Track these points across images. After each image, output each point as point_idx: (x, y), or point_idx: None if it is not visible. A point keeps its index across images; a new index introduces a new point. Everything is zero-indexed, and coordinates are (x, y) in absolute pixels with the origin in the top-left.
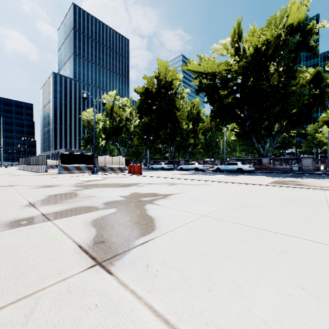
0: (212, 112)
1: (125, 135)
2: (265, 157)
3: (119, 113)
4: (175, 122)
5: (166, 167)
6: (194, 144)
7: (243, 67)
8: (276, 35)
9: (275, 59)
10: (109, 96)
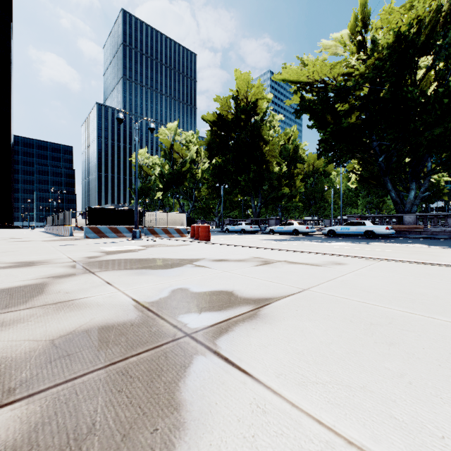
0: (321, 142)
1: (190, 184)
2: (408, 212)
3: (181, 153)
4: (261, 162)
5: (249, 229)
6: (289, 195)
7: (375, 66)
8: (435, 7)
9: (429, 50)
10: (167, 130)
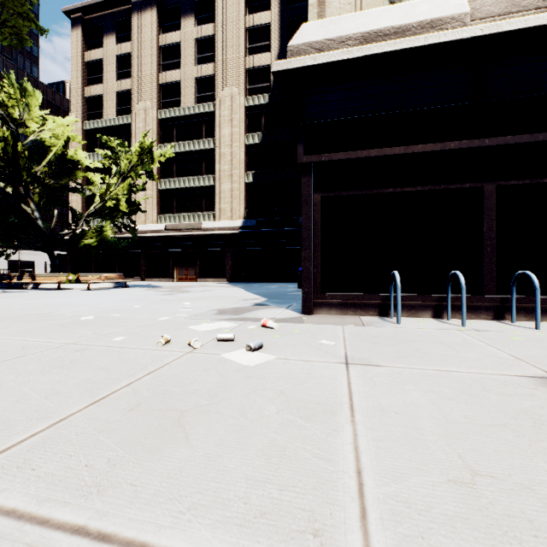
0: None
1: None
2: None
3: None
4: None
5: None
6: None
7: None
8: None
9: None
10: None
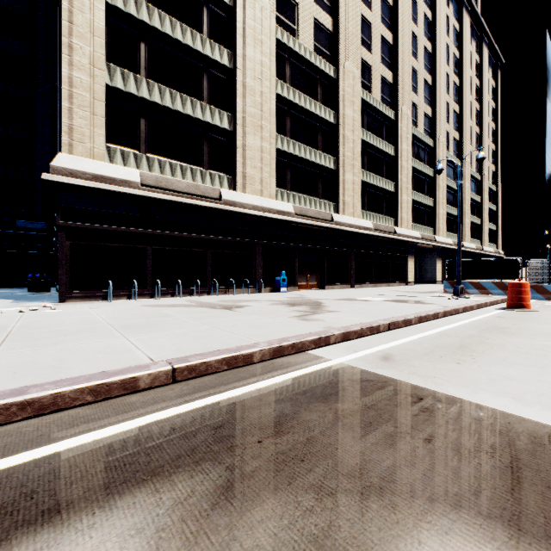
0: None
1: None
2: None
3: None
4: None
5: None
6: None
7: None
8: None
9: None
10: None
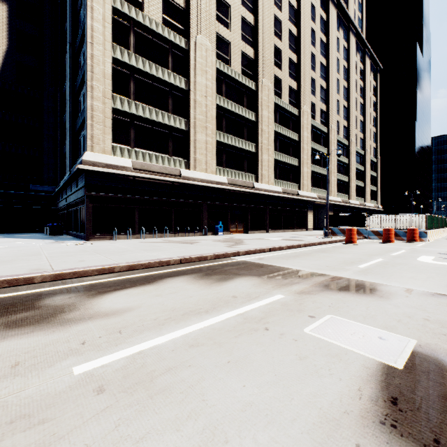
0: None
1: None
2: None
3: None
4: None
5: None
6: None
7: None
8: None
9: None
10: None
